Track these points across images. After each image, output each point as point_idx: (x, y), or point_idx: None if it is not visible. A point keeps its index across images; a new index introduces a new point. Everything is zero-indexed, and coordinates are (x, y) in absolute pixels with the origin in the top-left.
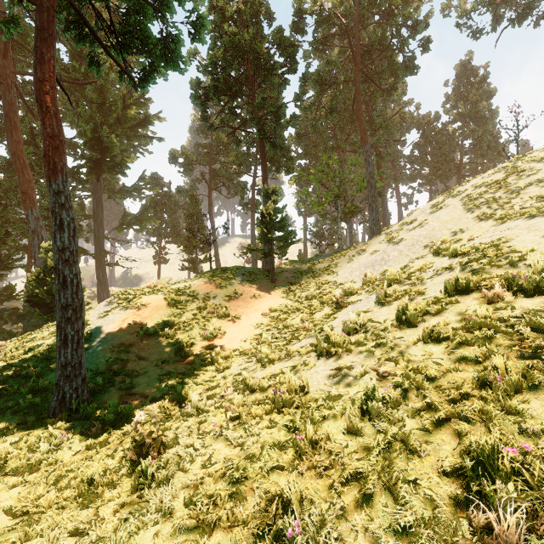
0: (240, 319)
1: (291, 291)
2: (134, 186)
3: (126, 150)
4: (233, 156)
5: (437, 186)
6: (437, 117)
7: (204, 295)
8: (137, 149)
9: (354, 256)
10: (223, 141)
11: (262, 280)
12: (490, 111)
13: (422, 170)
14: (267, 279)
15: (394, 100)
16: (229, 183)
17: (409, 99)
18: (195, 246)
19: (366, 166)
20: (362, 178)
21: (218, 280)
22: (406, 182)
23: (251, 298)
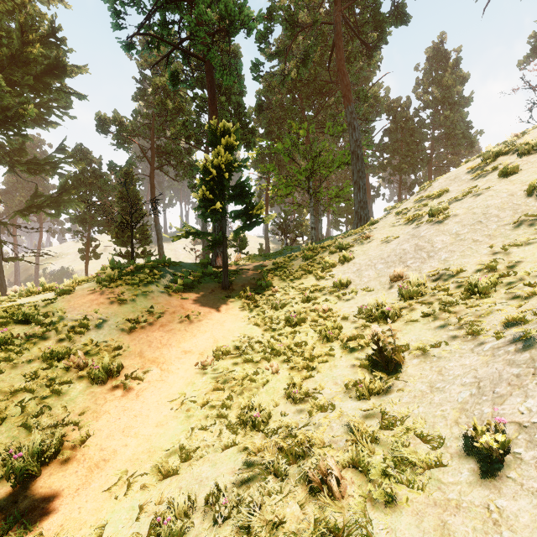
0: (142, 381)
1: (258, 305)
2: (49, 158)
3: (26, 103)
4: (179, 125)
5: (409, 176)
6: (408, 102)
7: (77, 320)
8: (52, 110)
9: (353, 245)
10: (168, 108)
11: (207, 283)
12: (462, 99)
13: (393, 159)
14: (216, 282)
15: (363, 82)
16: (177, 162)
17: (378, 82)
18: (129, 236)
19: (351, 131)
20: (342, 152)
21: (119, 286)
22: (373, 173)
23: (180, 323)
